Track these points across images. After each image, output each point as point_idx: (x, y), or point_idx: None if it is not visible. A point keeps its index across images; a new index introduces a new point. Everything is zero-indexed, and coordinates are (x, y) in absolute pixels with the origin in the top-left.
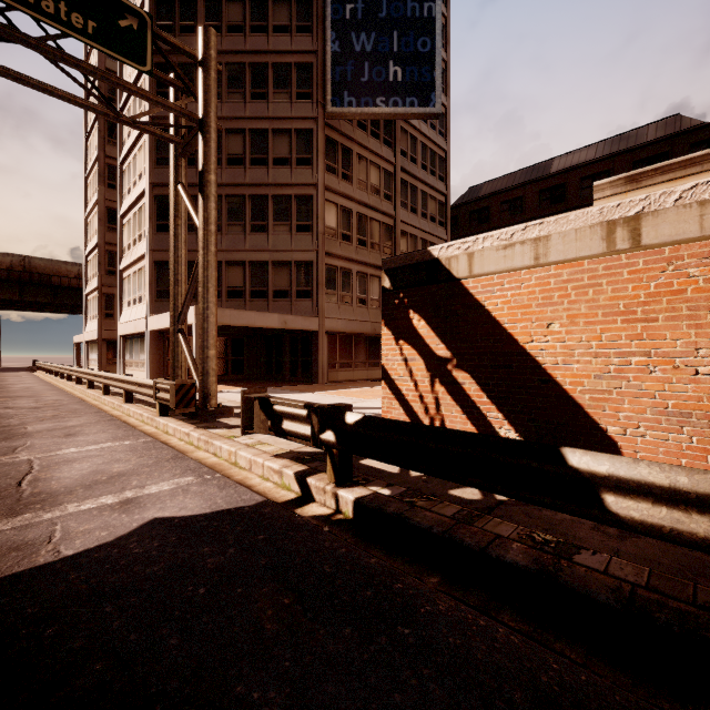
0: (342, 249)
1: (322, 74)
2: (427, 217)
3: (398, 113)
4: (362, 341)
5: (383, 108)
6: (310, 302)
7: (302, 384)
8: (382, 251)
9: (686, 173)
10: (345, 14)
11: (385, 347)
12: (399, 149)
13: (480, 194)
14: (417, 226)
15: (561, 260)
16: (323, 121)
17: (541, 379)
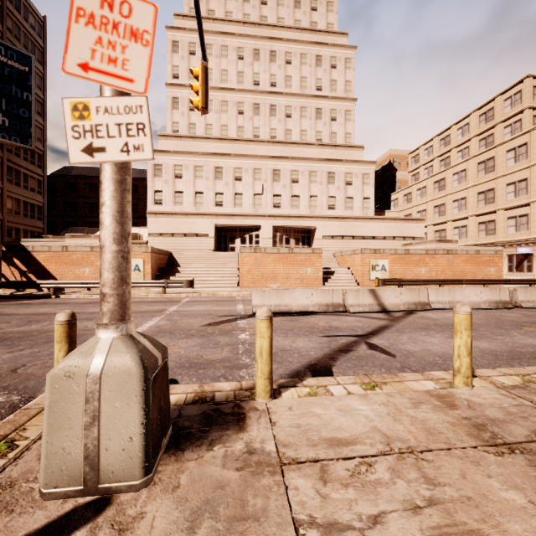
0: None
1: None
2: (29, 189)
3: (6, 142)
4: None
5: None
6: None
7: None
8: None
9: (81, 237)
10: None
11: (4, 268)
12: (6, 148)
13: (72, 174)
14: (21, 194)
15: (54, 251)
16: None
17: (50, 275)
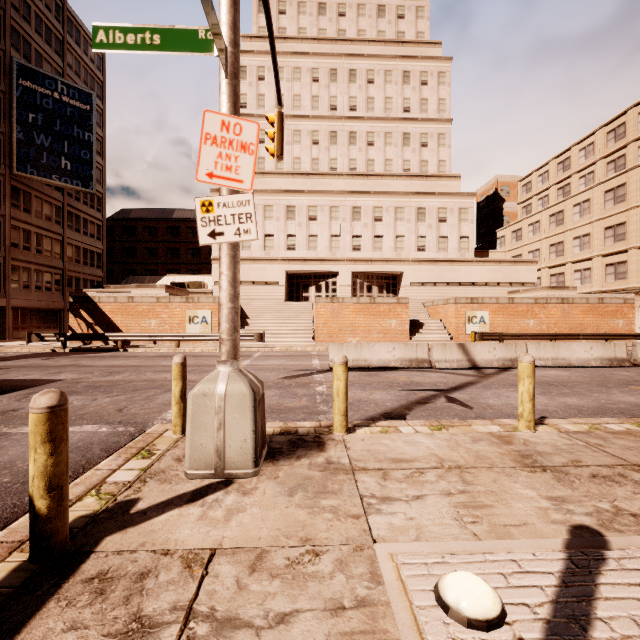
0: (23, 255)
1: (9, 148)
2: (88, 235)
3: (68, 187)
4: (38, 312)
5: (57, 181)
6: None
7: None
8: (54, 256)
9: (146, 287)
10: (29, 119)
11: (71, 320)
12: (67, 193)
13: (131, 216)
14: (81, 241)
15: (120, 302)
16: (10, 177)
17: (116, 327)
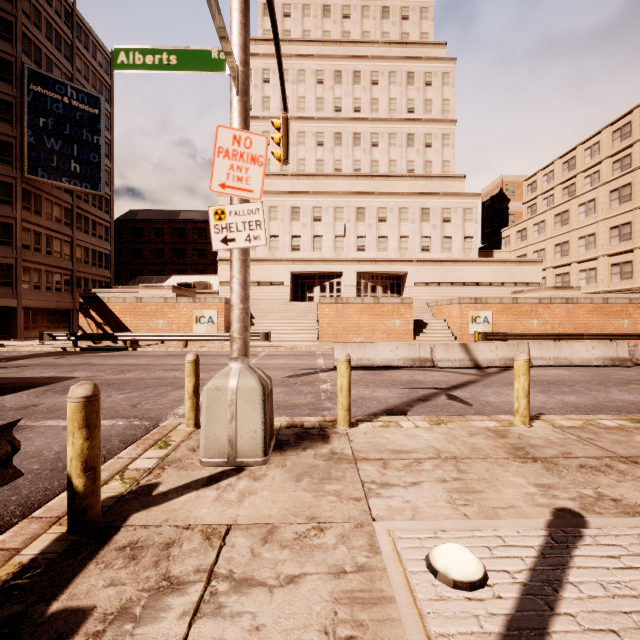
0: (34, 257)
1: (20, 152)
2: (97, 236)
3: (78, 190)
4: (49, 313)
5: (67, 184)
6: (10, 289)
7: (5, 339)
8: (63, 257)
9: (154, 288)
10: (39, 123)
11: (81, 320)
12: (76, 195)
13: (138, 218)
14: (89, 242)
15: (129, 302)
16: (21, 180)
17: (125, 327)
